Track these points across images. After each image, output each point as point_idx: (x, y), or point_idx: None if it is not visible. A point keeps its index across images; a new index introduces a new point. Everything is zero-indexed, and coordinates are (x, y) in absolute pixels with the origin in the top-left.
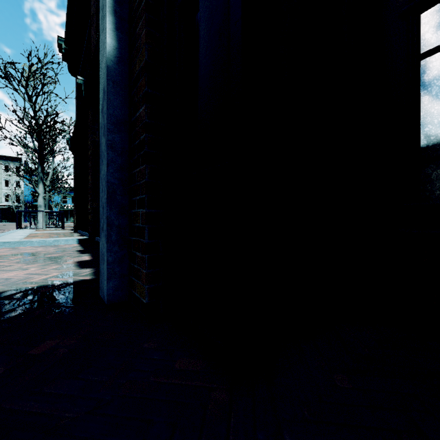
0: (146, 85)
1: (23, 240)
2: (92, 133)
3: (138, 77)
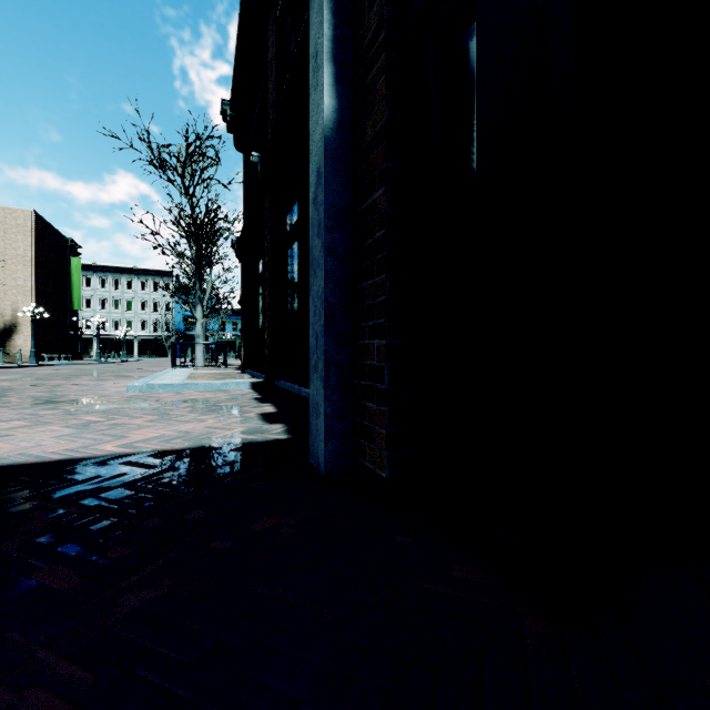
0: (385, 158)
1: (186, 383)
2: (270, 231)
3: (371, 147)
